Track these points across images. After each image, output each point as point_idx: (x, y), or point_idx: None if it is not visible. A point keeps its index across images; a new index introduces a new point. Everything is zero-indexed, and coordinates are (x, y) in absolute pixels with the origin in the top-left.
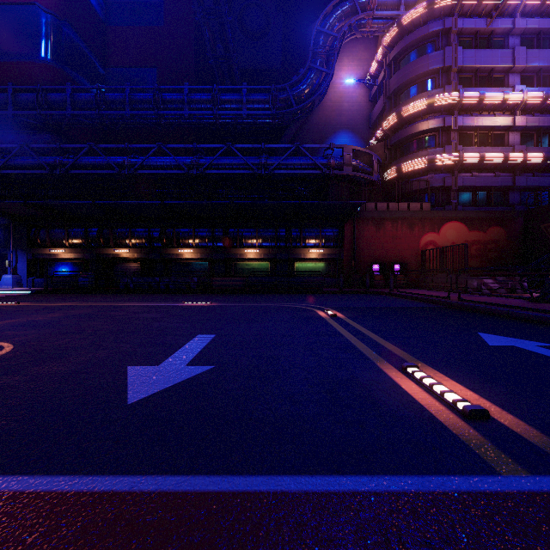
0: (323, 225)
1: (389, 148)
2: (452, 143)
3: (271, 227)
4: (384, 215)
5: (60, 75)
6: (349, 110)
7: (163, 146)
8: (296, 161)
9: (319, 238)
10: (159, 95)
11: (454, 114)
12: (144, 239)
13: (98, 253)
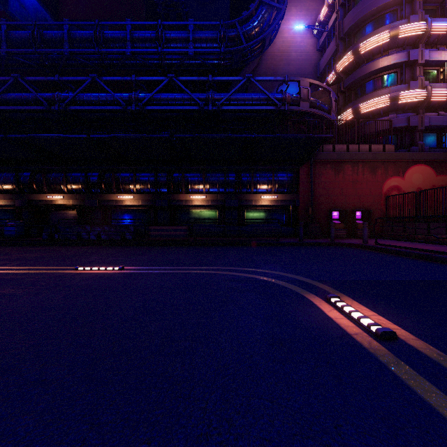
0: (275, 170)
1: (343, 91)
2: (418, 78)
3: (219, 171)
4: (344, 157)
5: (2, 17)
6: (297, 59)
7: (98, 79)
8: (248, 96)
9: (271, 183)
10: (100, 32)
11: (419, 47)
12: (81, 184)
13: (29, 199)
